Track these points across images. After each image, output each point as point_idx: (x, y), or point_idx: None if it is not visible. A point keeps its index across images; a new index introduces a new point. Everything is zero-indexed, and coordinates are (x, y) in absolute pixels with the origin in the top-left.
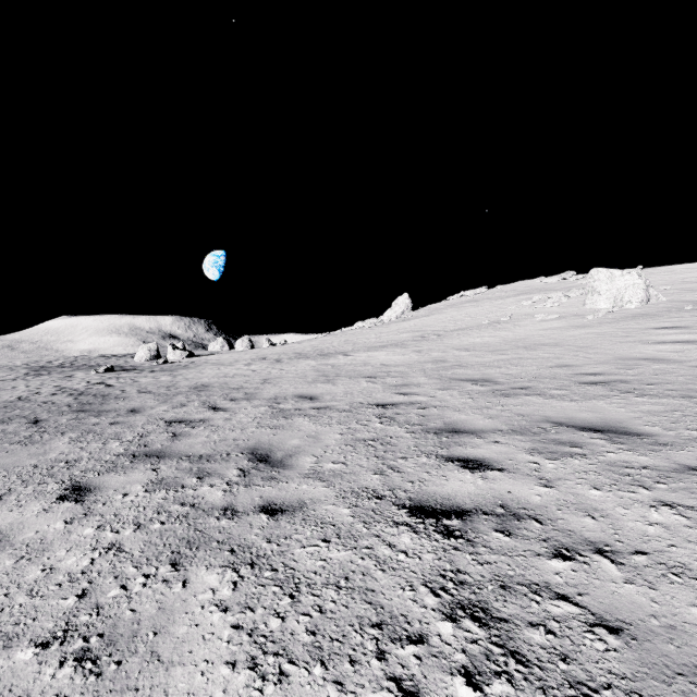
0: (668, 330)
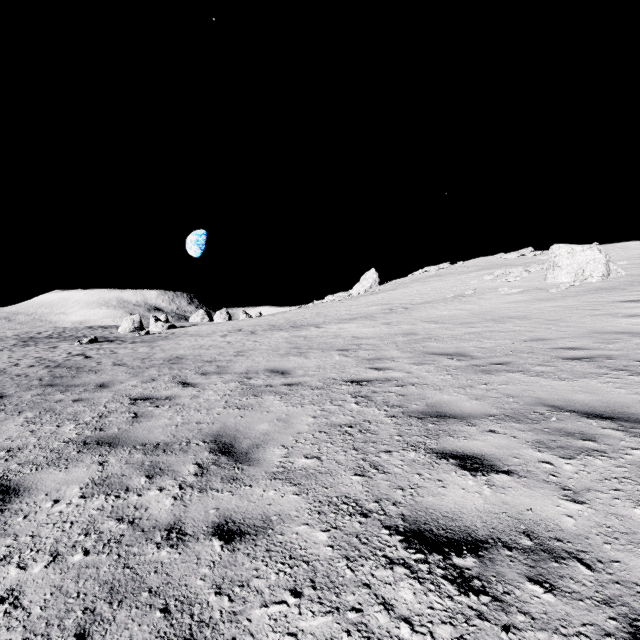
0: (634, 303)
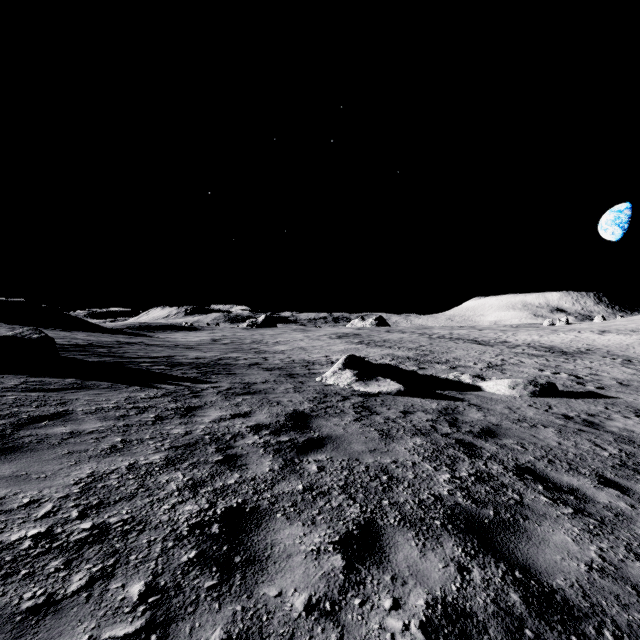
0: None
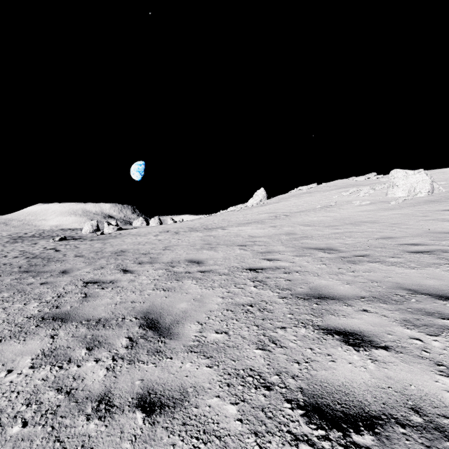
0: None
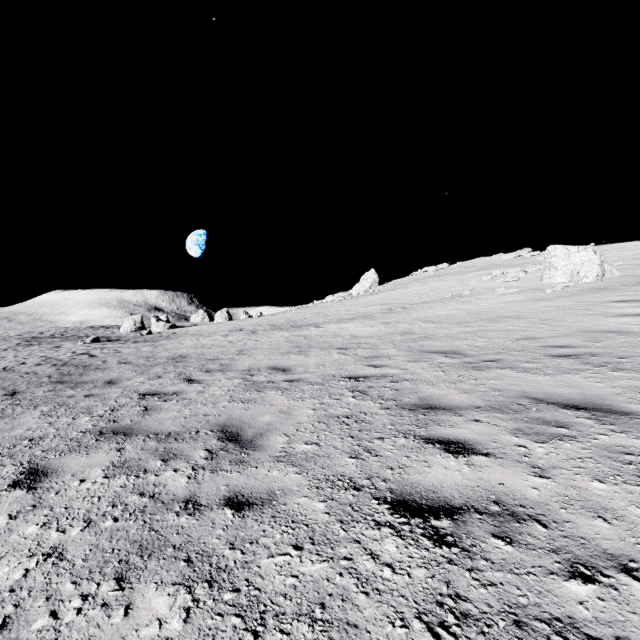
0: (626, 303)
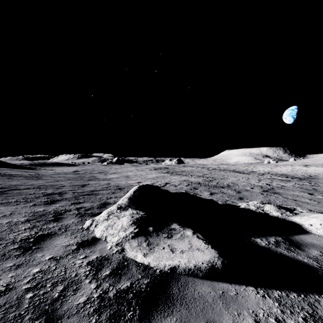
0: None
